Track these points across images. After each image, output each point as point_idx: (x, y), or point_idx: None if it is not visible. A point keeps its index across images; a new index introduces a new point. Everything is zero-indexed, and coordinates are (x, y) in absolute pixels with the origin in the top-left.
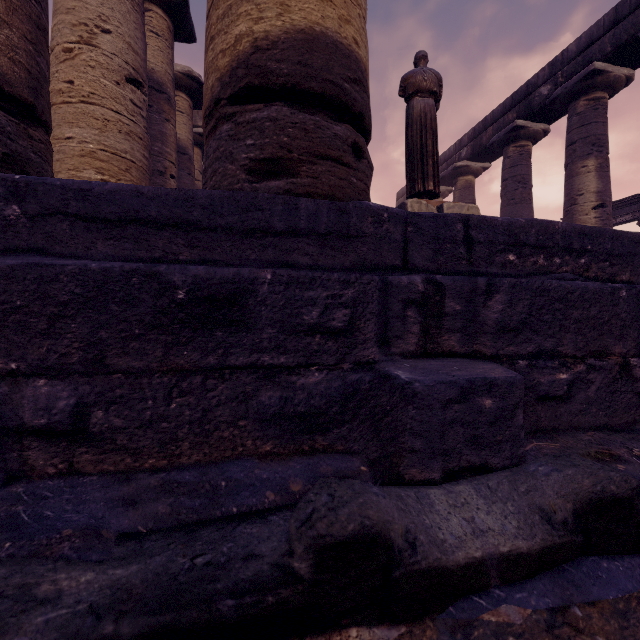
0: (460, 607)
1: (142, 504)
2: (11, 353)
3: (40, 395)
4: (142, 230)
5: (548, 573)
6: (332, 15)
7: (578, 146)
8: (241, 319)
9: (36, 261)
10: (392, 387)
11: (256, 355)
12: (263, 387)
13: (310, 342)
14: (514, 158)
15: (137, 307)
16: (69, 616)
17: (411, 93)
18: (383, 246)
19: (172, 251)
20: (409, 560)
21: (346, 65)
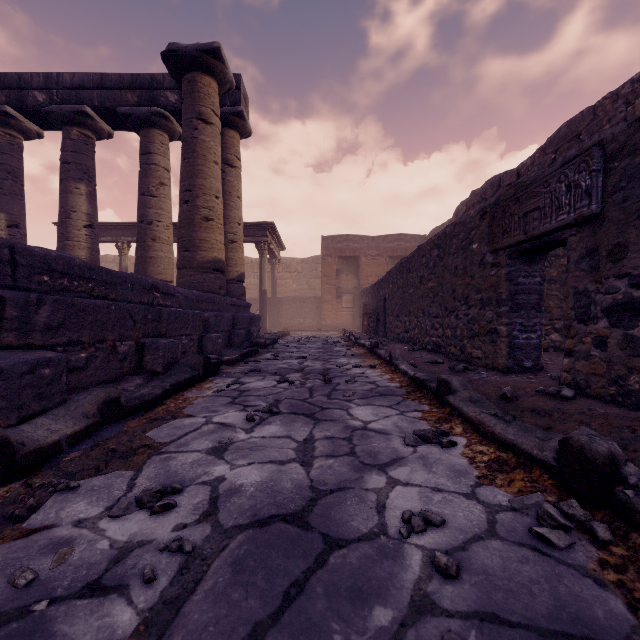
0: (51, 462)
1: None
2: None
3: None
4: None
5: (89, 437)
6: None
7: (72, 168)
8: None
9: None
10: None
11: None
12: None
13: None
14: (3, 144)
15: None
16: None
17: None
18: None
19: None
20: (23, 450)
21: None
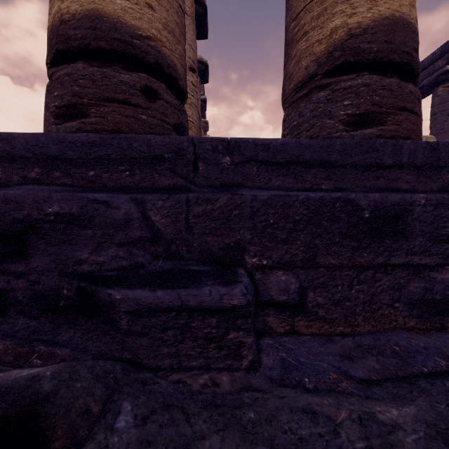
0: None
1: (353, 359)
2: (260, 253)
3: (277, 281)
4: (297, 169)
5: None
6: (406, 3)
7: None
8: (400, 231)
9: (272, 193)
10: None
11: (407, 257)
12: (409, 280)
13: (445, 248)
14: (443, 96)
15: (335, 223)
16: (422, 440)
17: None
18: None
19: (315, 183)
20: None
21: (413, 39)
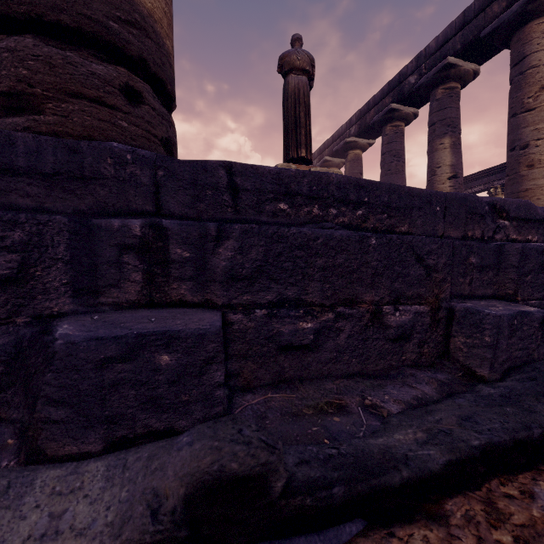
0: None
1: None
2: None
3: None
4: None
5: None
6: None
7: (437, 127)
8: None
9: None
10: (44, 345)
11: None
12: None
13: None
14: (390, 136)
15: None
16: None
17: (287, 70)
18: (131, 190)
19: None
20: None
21: (113, 3)
